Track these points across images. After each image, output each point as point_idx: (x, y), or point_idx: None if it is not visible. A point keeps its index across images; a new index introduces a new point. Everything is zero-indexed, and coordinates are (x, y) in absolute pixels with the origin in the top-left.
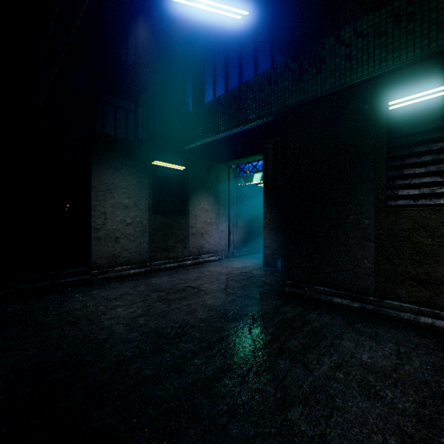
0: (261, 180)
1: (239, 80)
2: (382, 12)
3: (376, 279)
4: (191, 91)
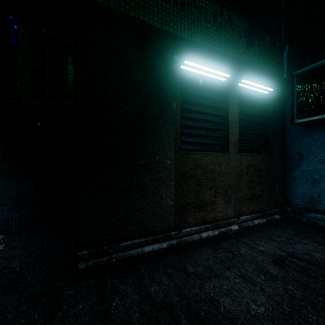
0: None
1: None
2: None
3: (176, 214)
4: None
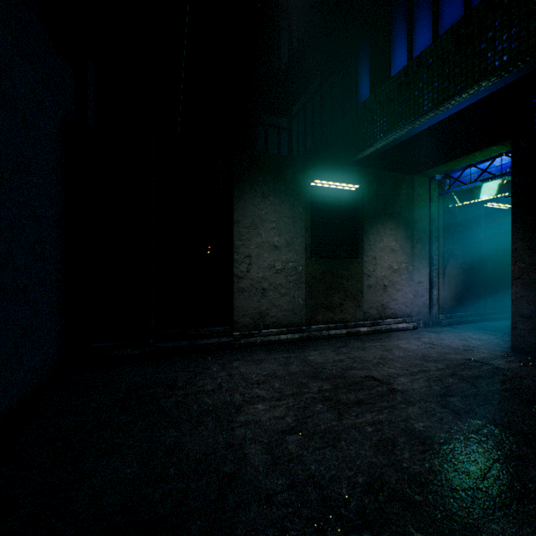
0: (498, 192)
1: (465, 5)
2: None
3: None
4: (366, 68)
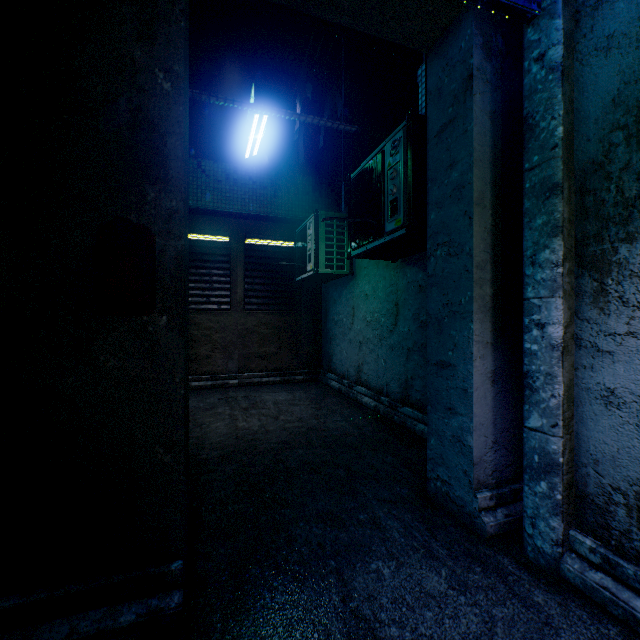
0: None
1: None
2: None
3: None
4: None
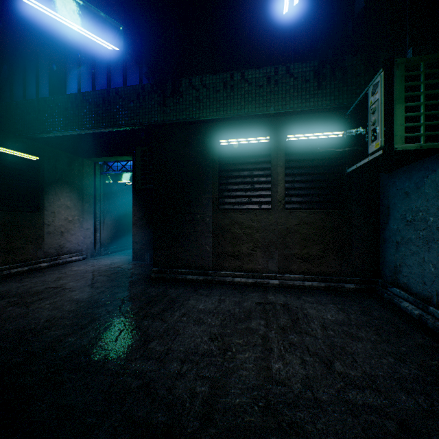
0: (130, 179)
1: (108, 83)
2: (218, 77)
3: (213, 258)
4: (47, 73)
